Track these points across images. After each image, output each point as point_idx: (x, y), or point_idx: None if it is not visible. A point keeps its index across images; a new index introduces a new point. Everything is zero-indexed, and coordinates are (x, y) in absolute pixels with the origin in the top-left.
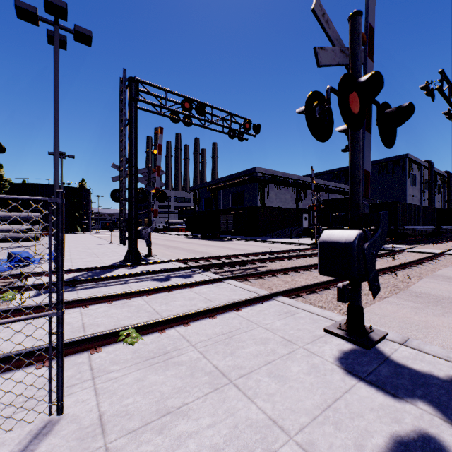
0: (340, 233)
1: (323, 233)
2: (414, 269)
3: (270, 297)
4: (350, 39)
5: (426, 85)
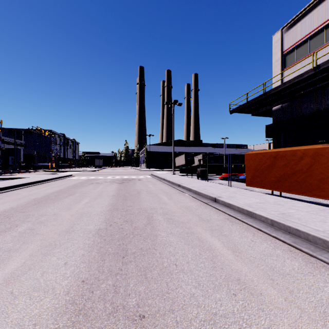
0: None
1: None
2: (24, 173)
3: None
4: None
5: (28, 129)
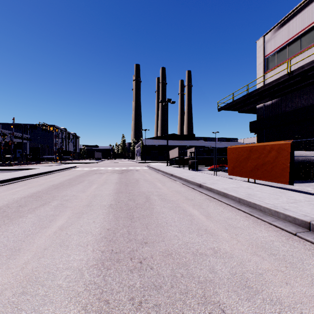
0: (9, 155)
1: (7, 155)
2: (32, 165)
3: None
4: (10, 135)
5: (36, 124)
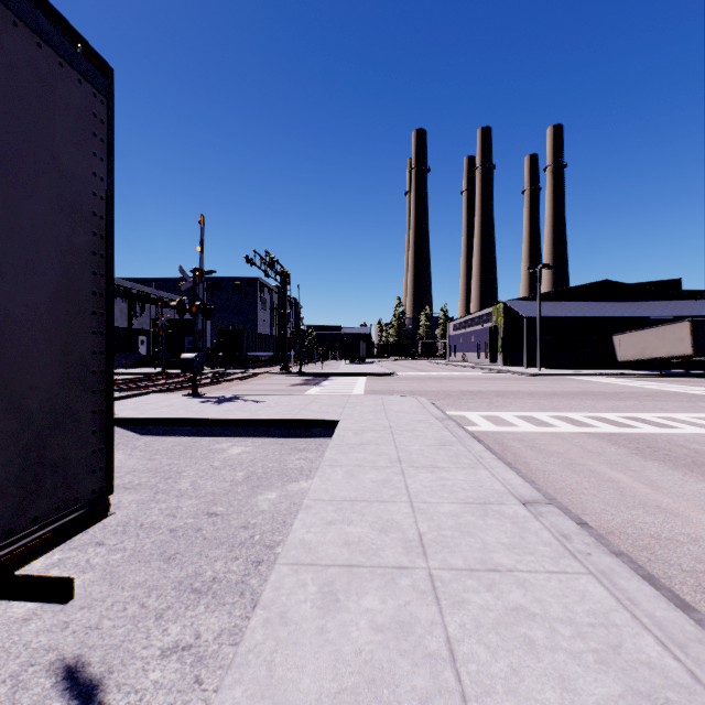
0: (189, 355)
1: (183, 355)
2: (239, 381)
3: (150, 393)
4: (193, 278)
5: (246, 258)
